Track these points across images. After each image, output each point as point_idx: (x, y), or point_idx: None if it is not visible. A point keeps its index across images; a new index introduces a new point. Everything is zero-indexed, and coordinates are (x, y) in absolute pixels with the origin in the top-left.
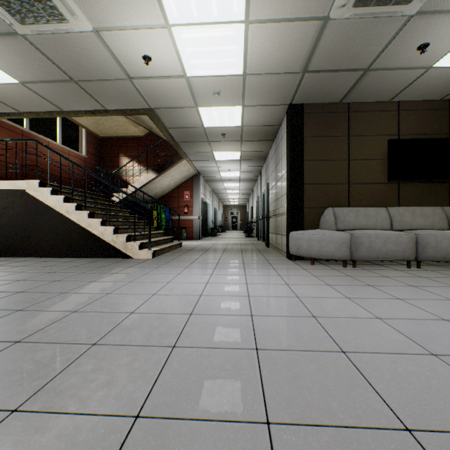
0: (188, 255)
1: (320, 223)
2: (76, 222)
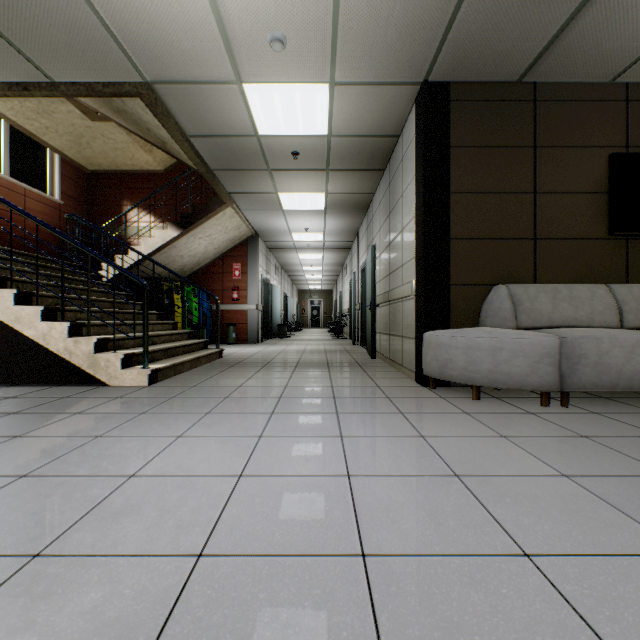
0: (225, 377)
1: (482, 314)
2: None
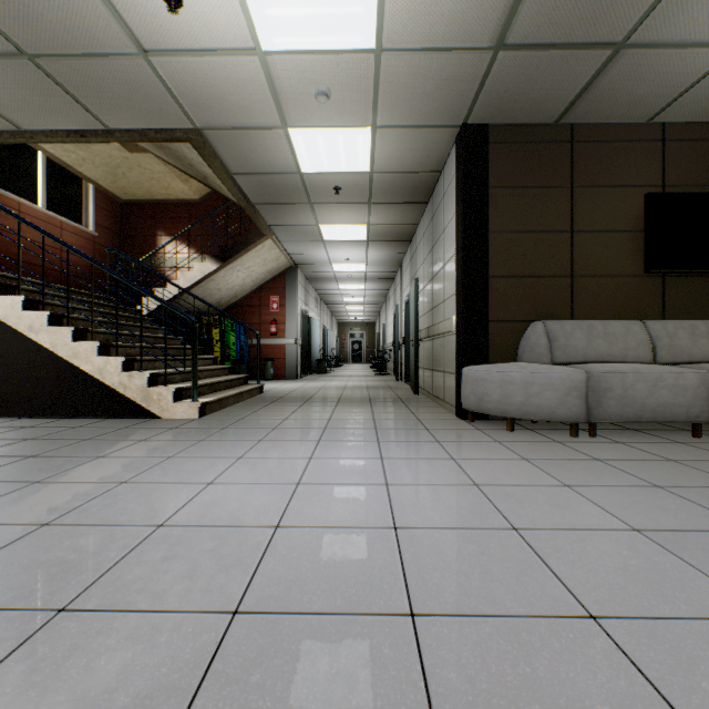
0: (270, 411)
1: (519, 350)
2: (50, 348)
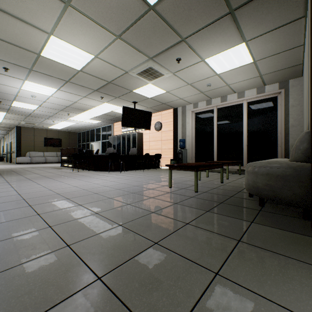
0: None
1: (26, 155)
2: None
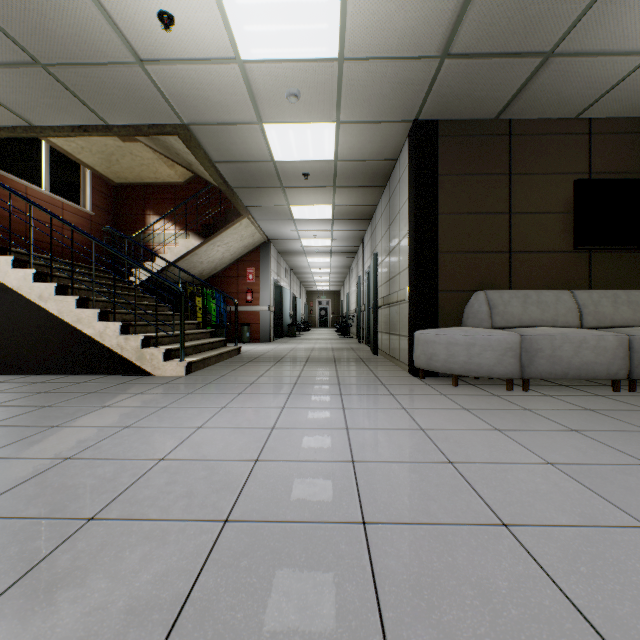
0: (247, 369)
1: (464, 316)
2: (57, 315)
